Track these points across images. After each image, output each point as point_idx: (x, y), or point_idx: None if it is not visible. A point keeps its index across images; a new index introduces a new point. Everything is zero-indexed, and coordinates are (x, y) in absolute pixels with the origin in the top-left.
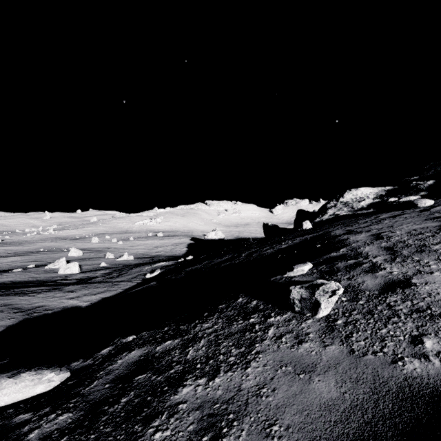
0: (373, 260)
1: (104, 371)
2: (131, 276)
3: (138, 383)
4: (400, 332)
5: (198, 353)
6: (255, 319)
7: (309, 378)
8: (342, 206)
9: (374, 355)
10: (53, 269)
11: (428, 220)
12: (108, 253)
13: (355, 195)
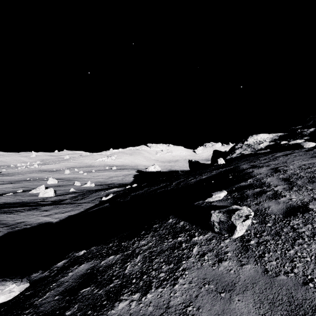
0: (274, 189)
1: (56, 283)
2: (91, 199)
3: (82, 296)
4: (306, 253)
5: (134, 268)
6: (182, 238)
7: (229, 297)
8: (246, 147)
9: (286, 276)
10: (35, 193)
11: (313, 157)
12: (76, 182)
13: (256, 139)
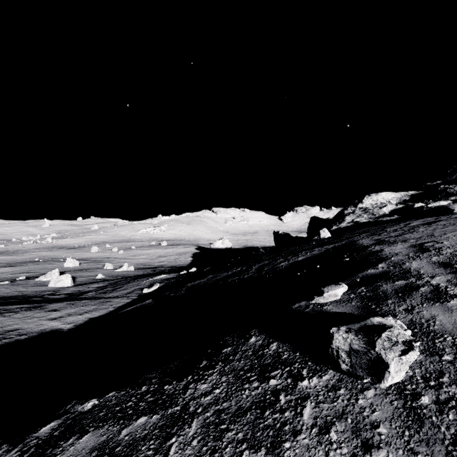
0: (432, 282)
1: None
2: (126, 291)
3: None
4: None
5: (184, 453)
6: (279, 380)
7: None
8: (361, 212)
9: None
10: (44, 282)
11: None
12: (107, 264)
13: (376, 200)
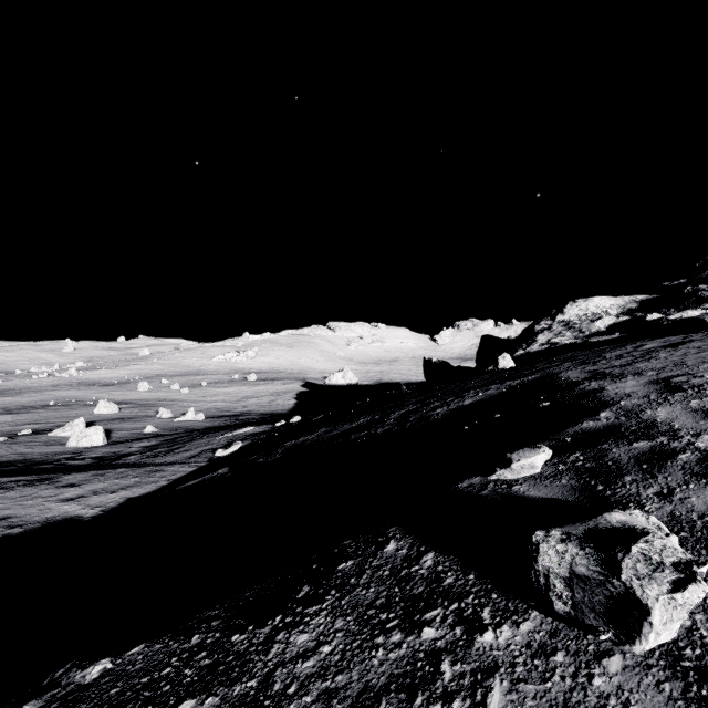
0: (697, 444)
1: None
2: (189, 453)
3: None
4: None
5: None
6: (439, 630)
7: None
8: (561, 328)
9: None
10: (61, 438)
11: None
12: (162, 410)
13: (585, 309)
